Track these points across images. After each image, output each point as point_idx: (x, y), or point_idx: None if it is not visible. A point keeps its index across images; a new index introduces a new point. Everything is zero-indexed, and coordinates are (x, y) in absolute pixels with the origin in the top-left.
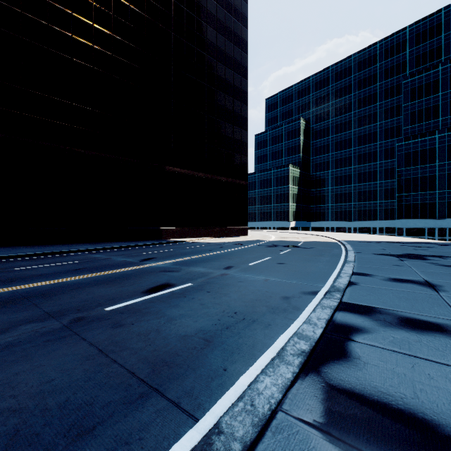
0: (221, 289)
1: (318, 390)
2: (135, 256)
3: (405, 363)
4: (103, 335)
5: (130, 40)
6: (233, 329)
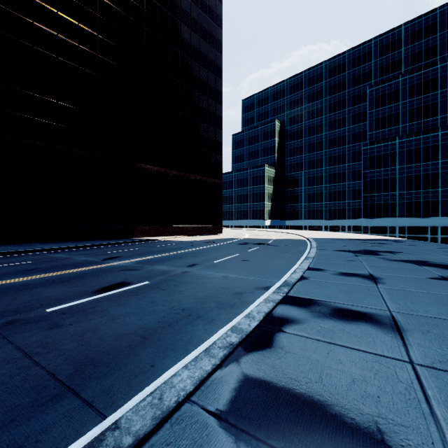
0: (177, 286)
1: (232, 380)
2: (99, 255)
3: (322, 351)
4: (34, 337)
5: (99, 32)
6: (175, 325)
